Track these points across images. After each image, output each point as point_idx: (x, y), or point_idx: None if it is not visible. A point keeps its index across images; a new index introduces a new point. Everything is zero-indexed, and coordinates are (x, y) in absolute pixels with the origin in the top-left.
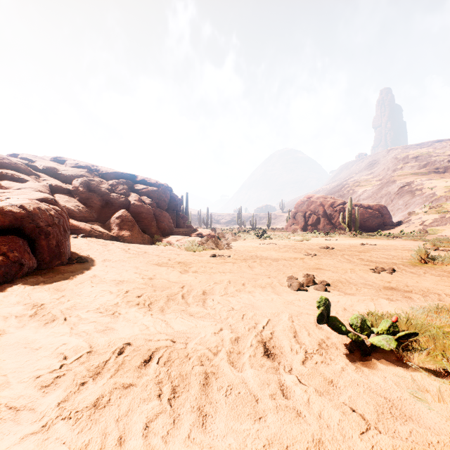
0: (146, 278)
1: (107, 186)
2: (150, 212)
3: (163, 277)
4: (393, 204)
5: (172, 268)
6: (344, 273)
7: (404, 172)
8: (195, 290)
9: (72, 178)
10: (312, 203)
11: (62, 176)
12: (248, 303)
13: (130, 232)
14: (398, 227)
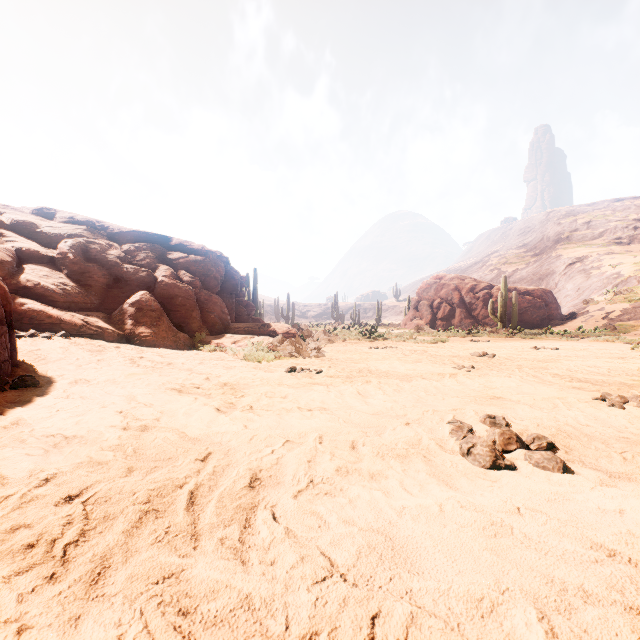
0: (132, 429)
1: (119, 253)
2: (190, 296)
3: (173, 424)
4: (558, 290)
5: (205, 400)
6: (554, 410)
7: (572, 244)
8: (236, 466)
9: (59, 239)
10: (443, 287)
11: (43, 237)
12: (375, 526)
13: (153, 328)
14: (570, 322)
